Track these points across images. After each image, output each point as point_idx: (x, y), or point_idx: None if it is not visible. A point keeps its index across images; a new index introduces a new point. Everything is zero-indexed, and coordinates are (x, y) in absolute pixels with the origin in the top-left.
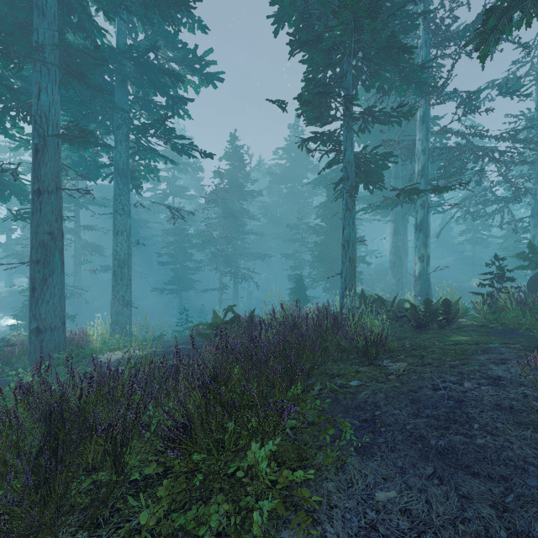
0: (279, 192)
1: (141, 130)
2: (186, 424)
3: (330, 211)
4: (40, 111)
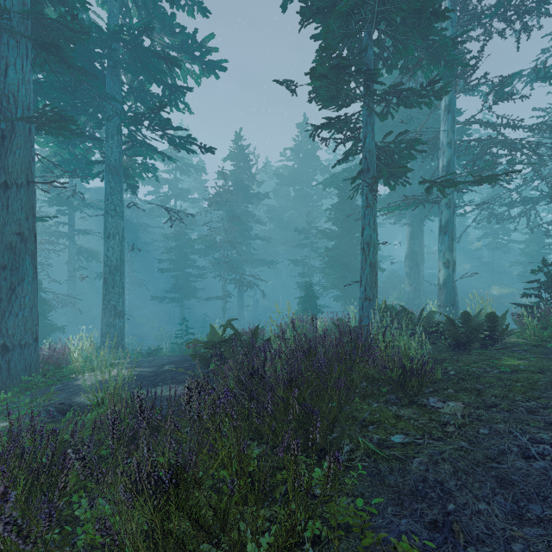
0: (287, 195)
1: (134, 121)
2: None
3: (342, 213)
4: (7, 90)
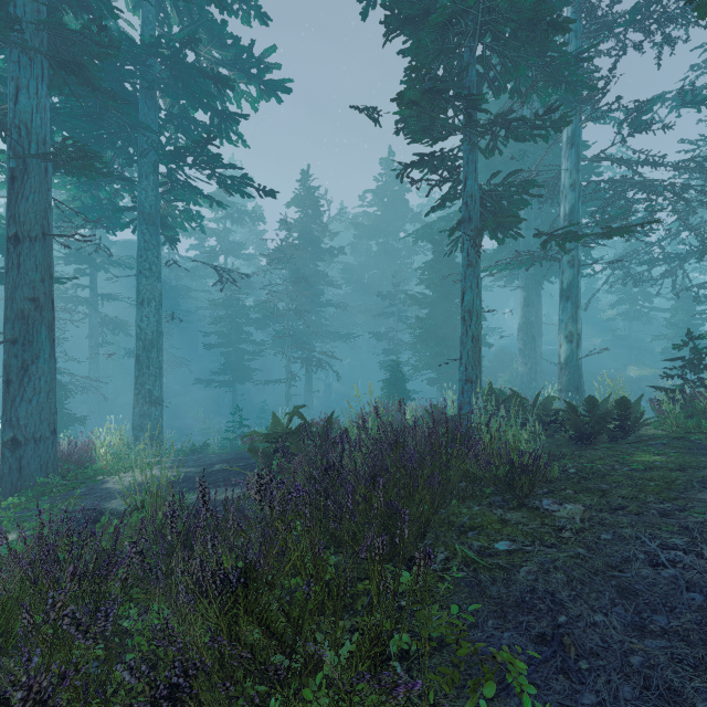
0: (367, 251)
1: (174, 158)
2: (178, 685)
3: (438, 274)
4: (19, 120)
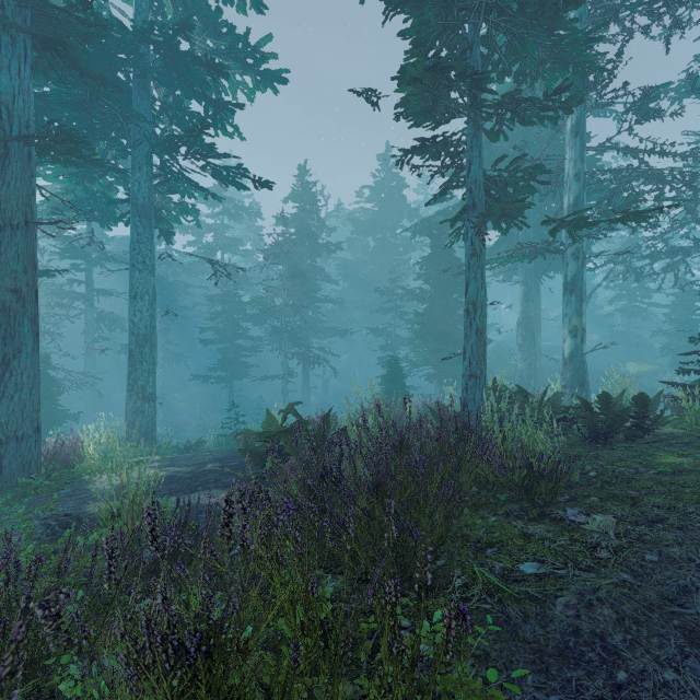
0: (365, 246)
1: (167, 147)
2: None
3: (436, 268)
4: None
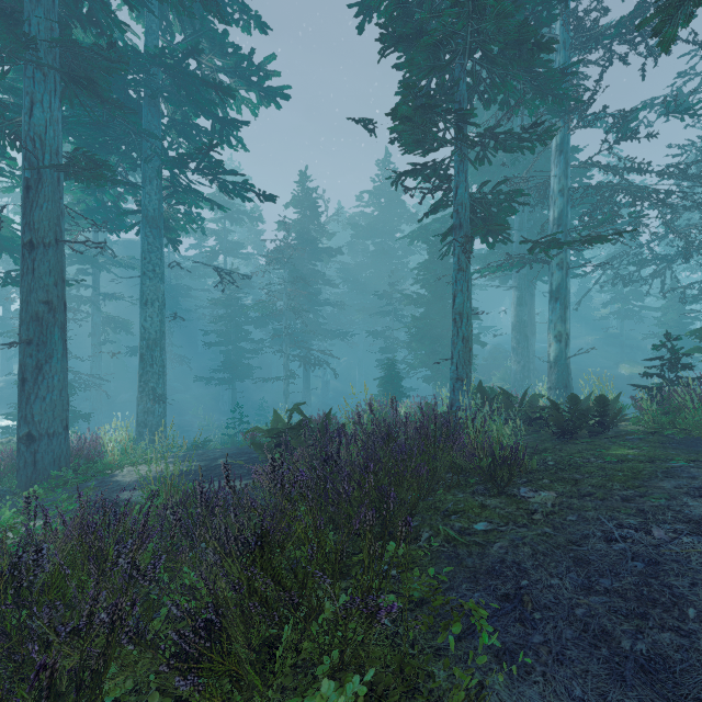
0: (364, 250)
1: (178, 164)
2: (212, 620)
3: (433, 274)
4: (33, 132)
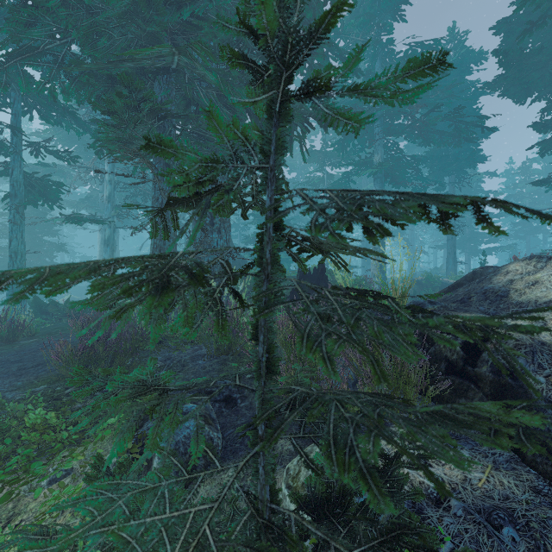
0: None
1: None
2: None
3: None
4: None
